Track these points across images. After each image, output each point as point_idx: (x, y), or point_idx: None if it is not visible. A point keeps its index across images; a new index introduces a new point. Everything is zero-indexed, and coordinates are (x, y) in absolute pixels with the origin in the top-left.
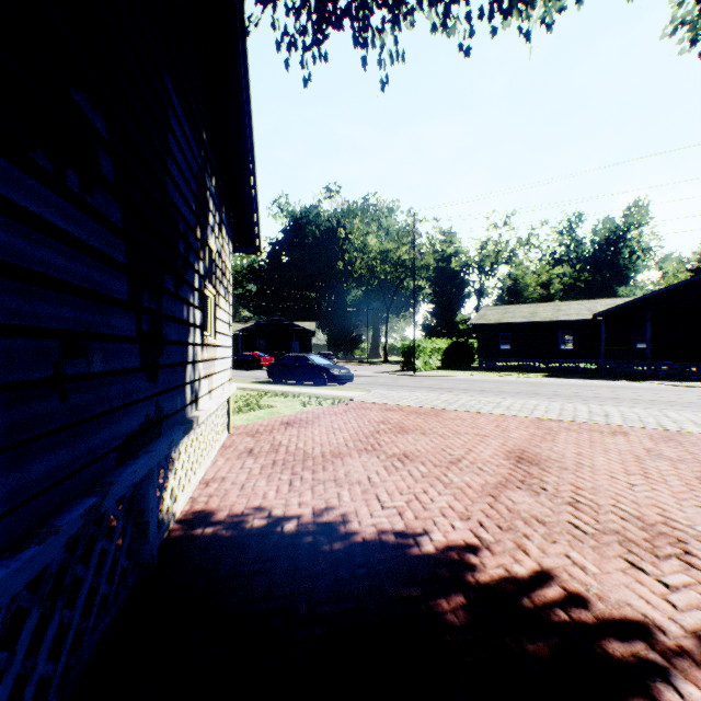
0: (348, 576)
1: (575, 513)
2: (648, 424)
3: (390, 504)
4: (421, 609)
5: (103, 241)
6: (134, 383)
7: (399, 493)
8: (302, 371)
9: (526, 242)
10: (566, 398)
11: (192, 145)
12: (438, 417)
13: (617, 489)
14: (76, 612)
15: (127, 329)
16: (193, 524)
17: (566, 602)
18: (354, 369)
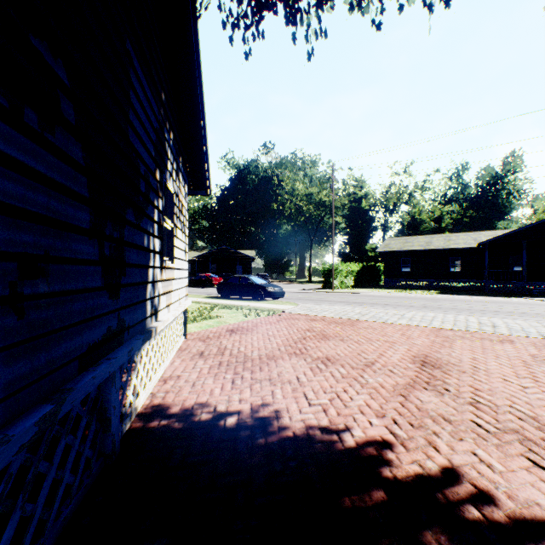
0: (281, 469)
1: (477, 412)
2: (530, 333)
3: (316, 401)
4: (345, 503)
5: (64, 175)
6: (96, 300)
7: (323, 392)
8: (244, 289)
9: (422, 186)
10: (458, 311)
11: (152, 103)
12: (353, 327)
13: (511, 391)
14: (38, 505)
15: (89, 253)
16: (151, 416)
17: (478, 500)
18: (285, 287)
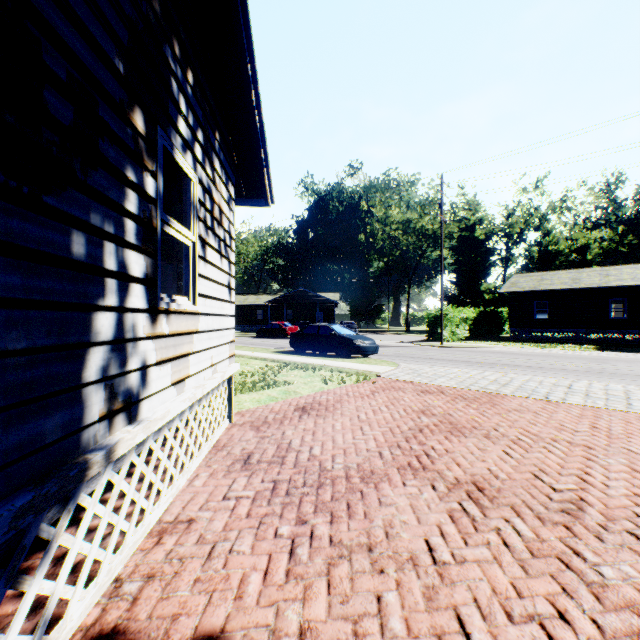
0: None
1: None
2: None
3: None
4: None
5: None
6: None
7: (505, 615)
8: (324, 342)
9: (560, 205)
10: None
11: None
12: (496, 407)
13: None
14: None
15: None
16: None
17: None
18: (376, 339)
